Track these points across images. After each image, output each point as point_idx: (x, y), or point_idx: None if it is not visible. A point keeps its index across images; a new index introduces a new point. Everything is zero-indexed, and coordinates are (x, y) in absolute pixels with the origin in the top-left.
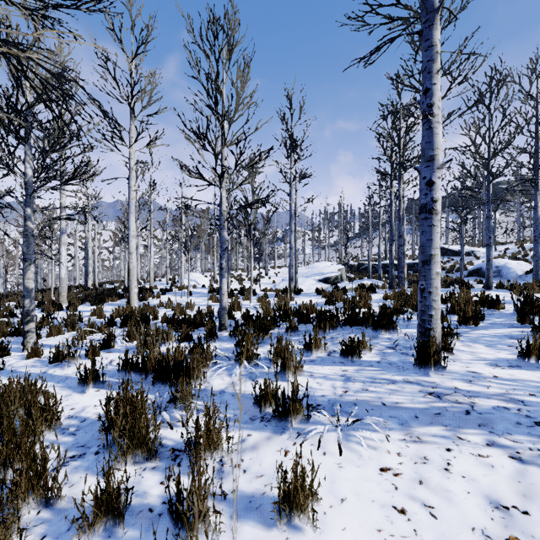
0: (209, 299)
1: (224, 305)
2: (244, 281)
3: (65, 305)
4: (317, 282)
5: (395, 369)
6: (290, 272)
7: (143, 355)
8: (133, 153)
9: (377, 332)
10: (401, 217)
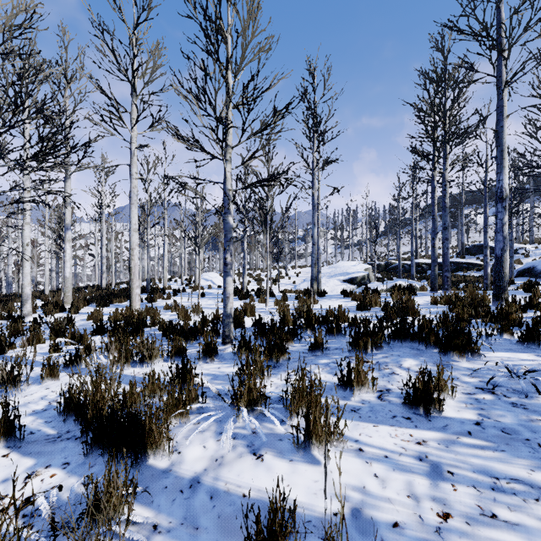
0: (222, 301)
1: (228, 312)
2: (262, 281)
3: (69, 307)
4: (342, 282)
5: (526, 450)
6: (313, 271)
7: (85, 395)
8: (135, 137)
9: (445, 355)
10: (446, 205)
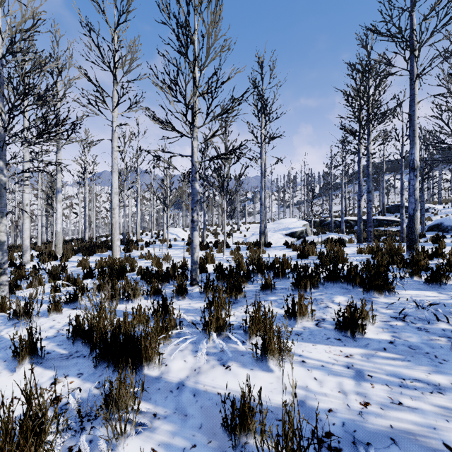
0: (186, 252)
1: (195, 259)
2: (218, 235)
3: (60, 256)
4: (284, 236)
5: (425, 360)
6: (261, 227)
7: (90, 323)
8: (116, 117)
9: (368, 293)
10: (369, 173)
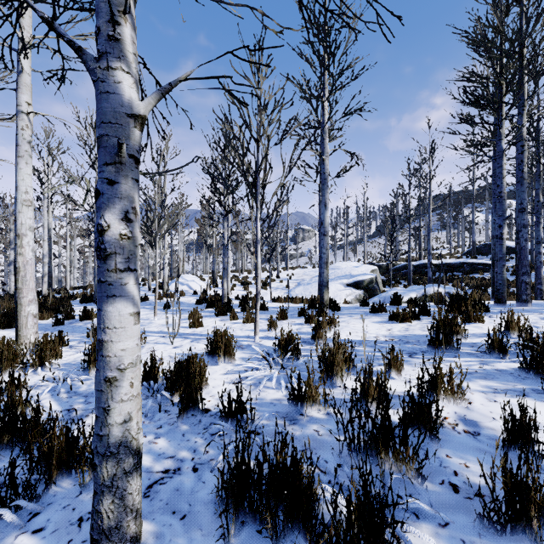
0: (189, 319)
1: (112, 436)
2: (250, 285)
3: None
4: (345, 287)
5: None
6: (323, 274)
7: None
8: (26, 41)
9: None
10: (524, 175)
